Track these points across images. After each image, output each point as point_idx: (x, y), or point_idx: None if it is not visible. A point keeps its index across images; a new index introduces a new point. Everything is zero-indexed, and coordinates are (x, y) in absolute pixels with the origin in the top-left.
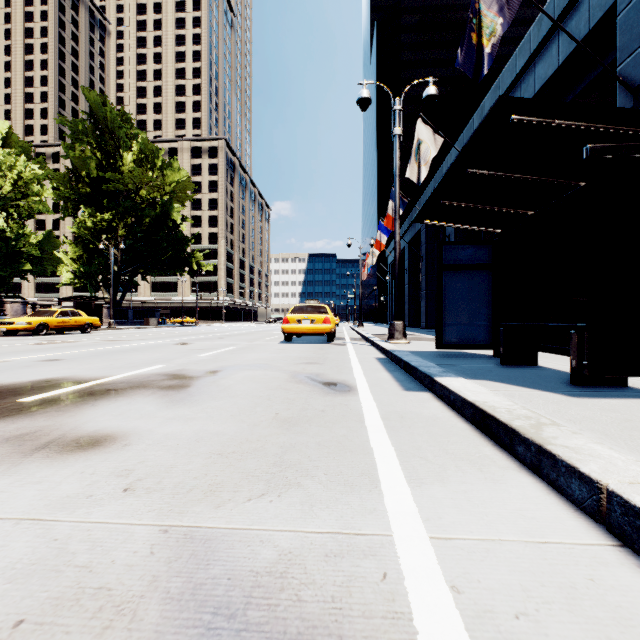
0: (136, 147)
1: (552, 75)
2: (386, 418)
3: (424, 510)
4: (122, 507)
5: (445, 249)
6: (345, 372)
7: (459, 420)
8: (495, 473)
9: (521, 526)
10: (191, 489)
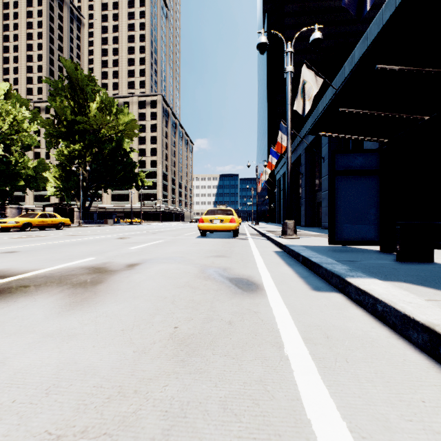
0: (98, 99)
1: None
2: (308, 339)
3: None
4: None
5: (337, 157)
6: (250, 266)
7: (404, 345)
8: None
9: None
10: None
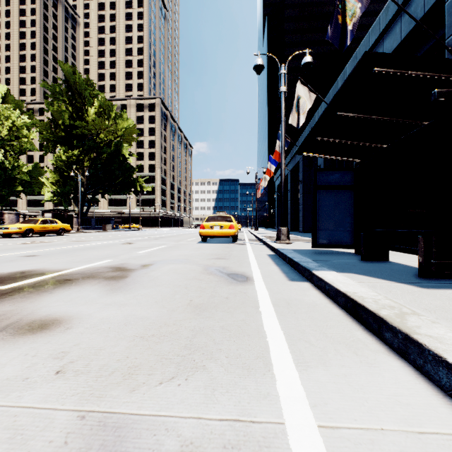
0: (97, 103)
1: (396, 47)
2: (276, 304)
3: (311, 395)
4: (50, 390)
5: (319, 174)
6: (244, 265)
7: (333, 306)
8: (368, 356)
9: (399, 413)
10: (113, 372)
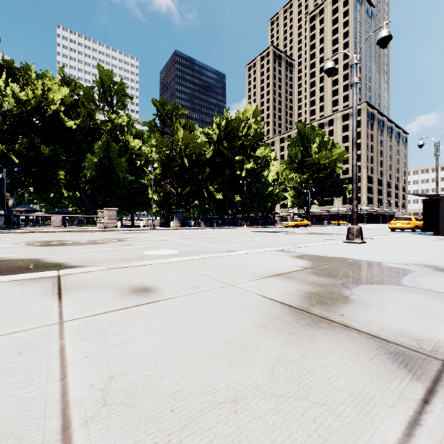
0: (317, 141)
1: None
2: None
3: None
4: None
5: None
6: None
7: None
8: None
9: None
10: None
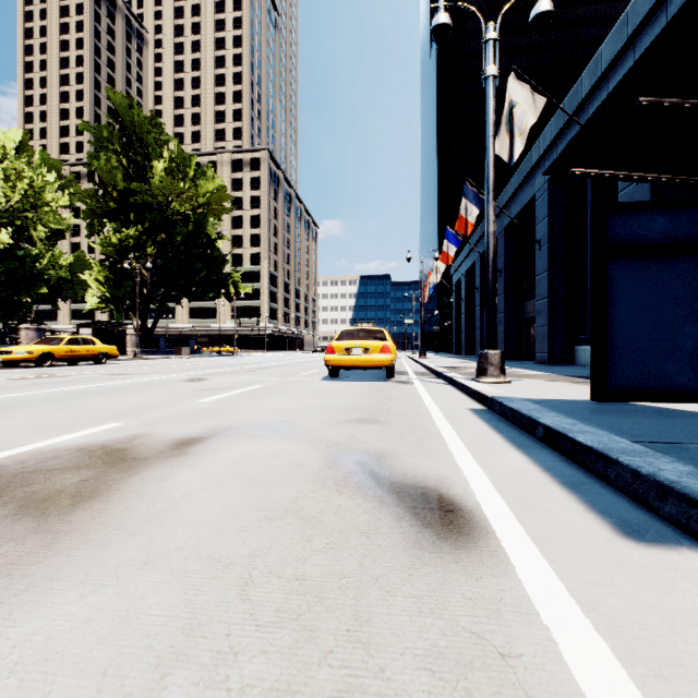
0: (166, 155)
1: None
2: None
3: None
4: None
5: (612, 218)
6: (433, 448)
7: None
8: None
9: None
10: None
